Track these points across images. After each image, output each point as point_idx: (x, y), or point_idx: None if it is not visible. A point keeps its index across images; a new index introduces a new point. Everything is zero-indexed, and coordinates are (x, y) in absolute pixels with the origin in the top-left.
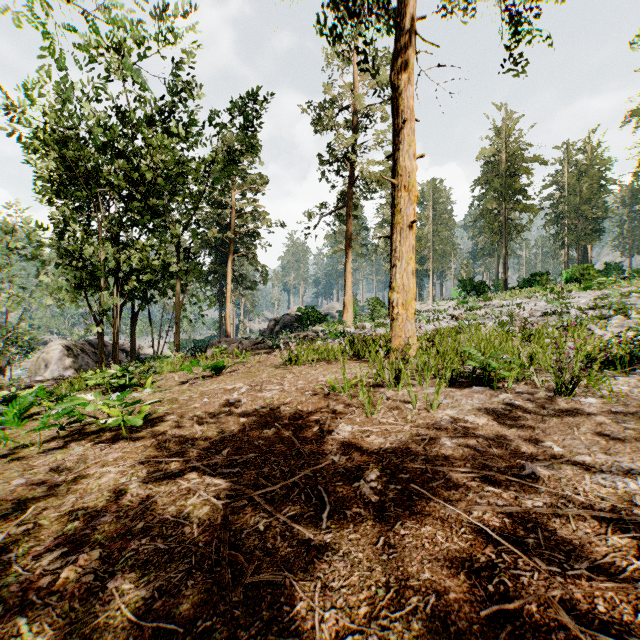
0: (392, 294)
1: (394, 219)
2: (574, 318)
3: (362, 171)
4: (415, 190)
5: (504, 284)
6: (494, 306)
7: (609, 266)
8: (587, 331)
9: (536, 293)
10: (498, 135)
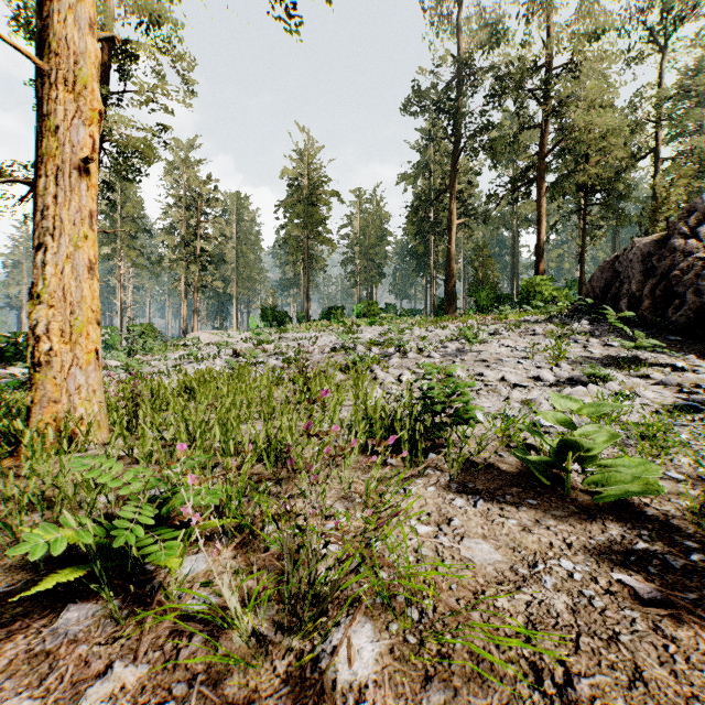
0: (36, 308)
1: (43, 145)
2: (359, 357)
3: (106, 127)
4: (95, 97)
5: (307, 316)
6: (288, 339)
7: (388, 306)
8: (371, 373)
9: (331, 326)
10: (301, 159)
